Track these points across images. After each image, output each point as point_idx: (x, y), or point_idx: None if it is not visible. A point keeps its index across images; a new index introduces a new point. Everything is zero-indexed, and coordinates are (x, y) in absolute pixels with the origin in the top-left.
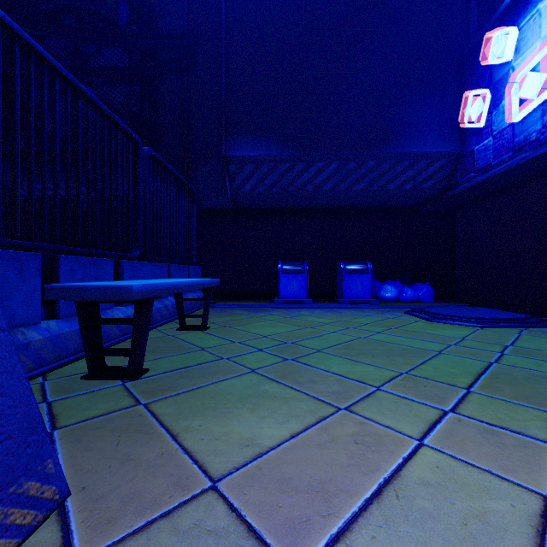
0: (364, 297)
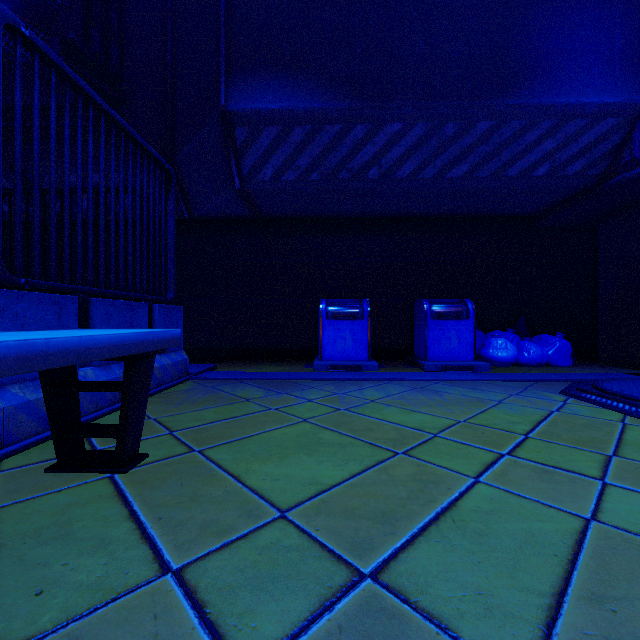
0: (462, 357)
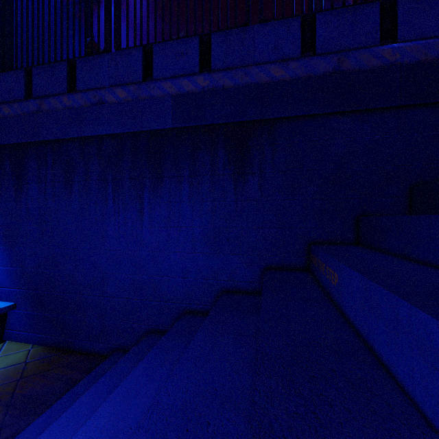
0: None
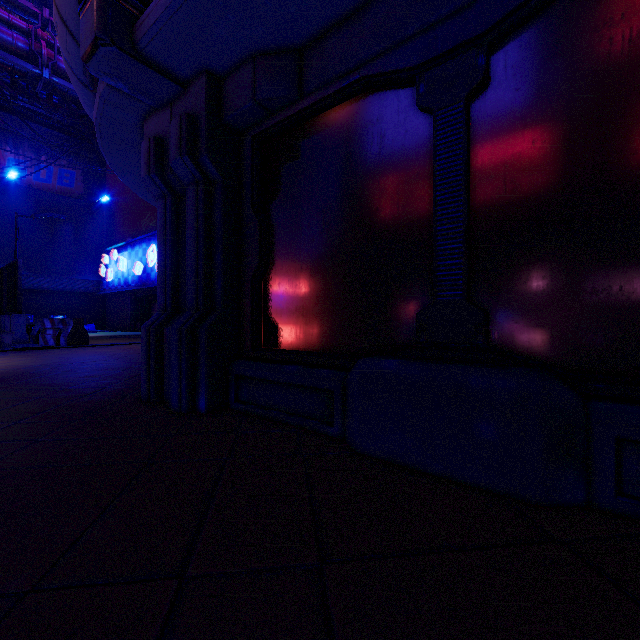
0: None
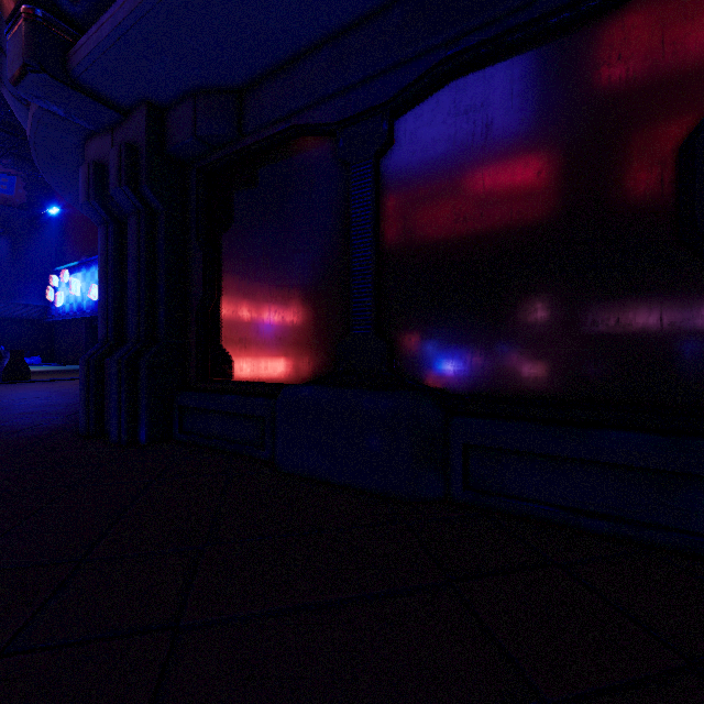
0: None
